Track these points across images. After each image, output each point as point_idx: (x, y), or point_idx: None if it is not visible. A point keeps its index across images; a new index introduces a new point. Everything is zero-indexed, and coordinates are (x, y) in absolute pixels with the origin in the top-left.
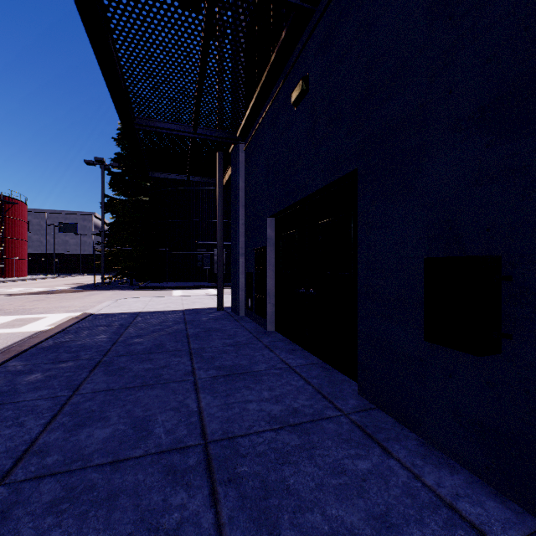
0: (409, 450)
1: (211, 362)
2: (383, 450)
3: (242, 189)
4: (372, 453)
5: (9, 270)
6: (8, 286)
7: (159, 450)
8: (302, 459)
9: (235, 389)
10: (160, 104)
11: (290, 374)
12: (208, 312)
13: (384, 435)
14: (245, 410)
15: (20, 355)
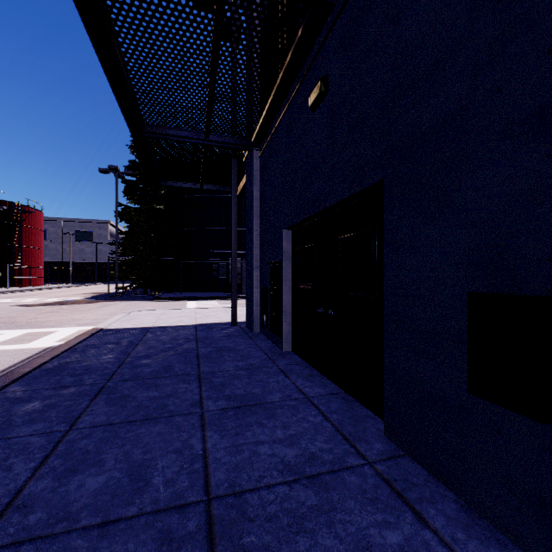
0: (448, 518)
1: (221, 389)
2: (416, 515)
3: (257, 198)
4: (403, 520)
5: (26, 279)
6: (24, 296)
7: (155, 509)
8: (320, 526)
9: (246, 425)
10: (170, 110)
11: (307, 407)
12: (221, 328)
13: (417, 494)
14: (256, 455)
15: (22, 378)
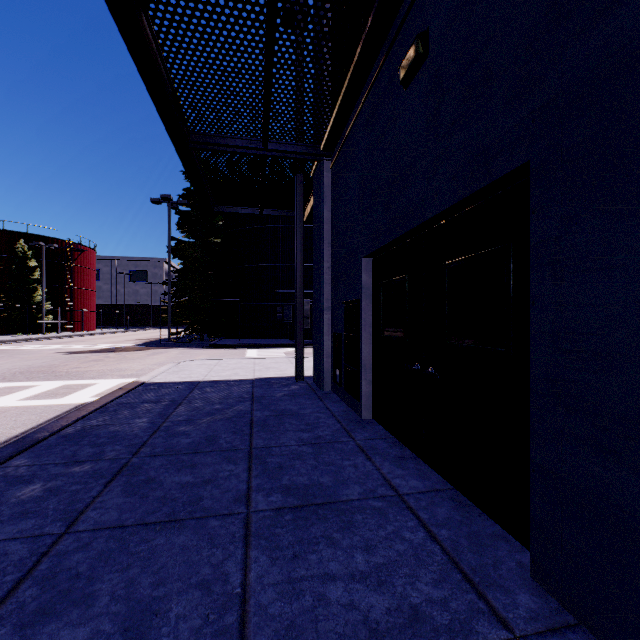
0: None
1: (277, 476)
2: None
3: (327, 221)
4: None
5: (78, 324)
6: (73, 342)
7: None
8: None
9: (309, 541)
10: (218, 111)
11: (399, 513)
12: (283, 384)
13: None
14: (323, 603)
15: (33, 447)
